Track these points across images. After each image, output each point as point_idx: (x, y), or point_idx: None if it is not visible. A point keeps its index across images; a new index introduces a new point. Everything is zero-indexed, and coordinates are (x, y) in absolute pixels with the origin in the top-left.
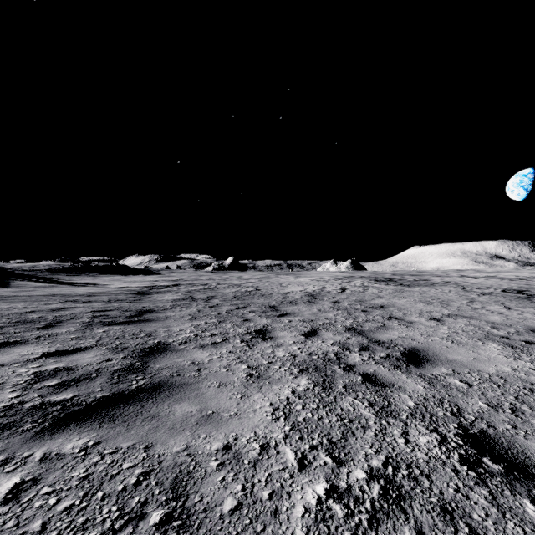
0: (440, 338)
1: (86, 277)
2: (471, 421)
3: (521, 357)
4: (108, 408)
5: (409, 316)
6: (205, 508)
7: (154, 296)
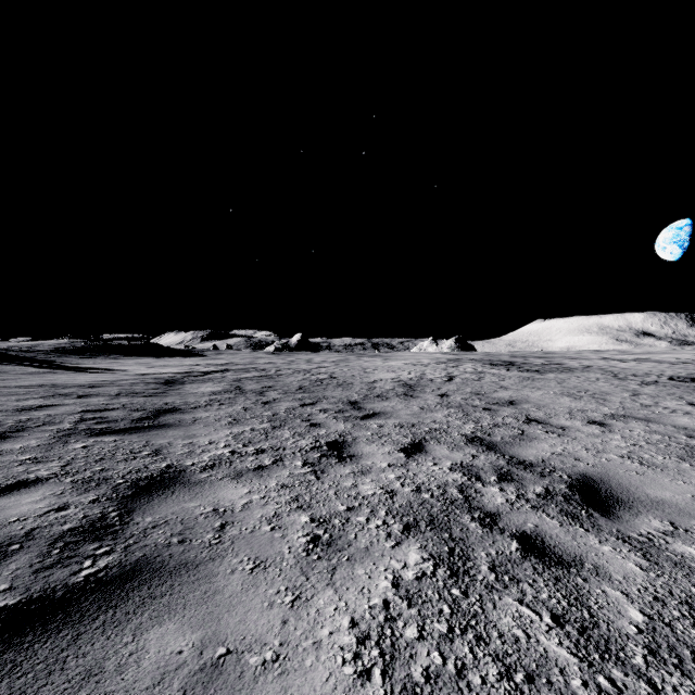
0: (618, 457)
1: (104, 359)
2: None
3: None
4: None
5: (555, 417)
6: None
7: (186, 386)
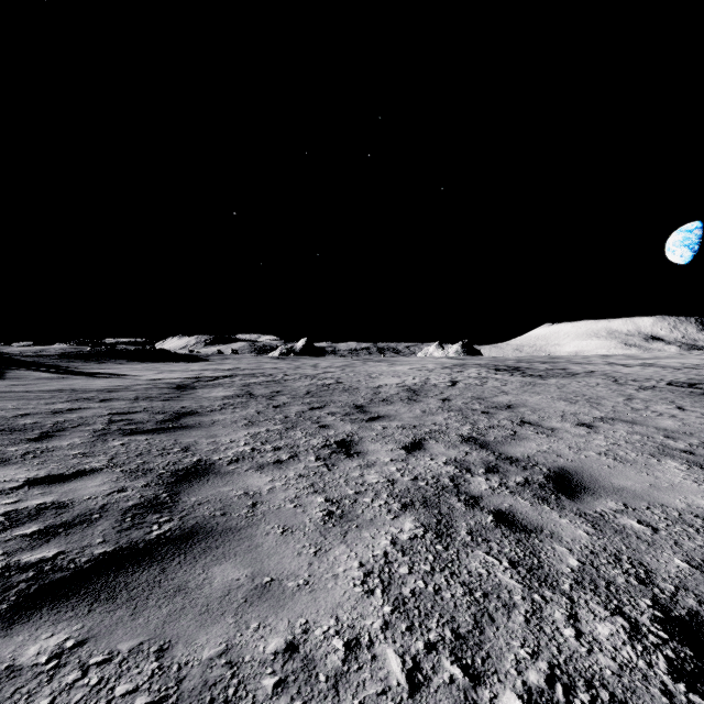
0: (596, 454)
1: (111, 365)
2: (670, 594)
3: None
4: (108, 574)
5: (547, 420)
6: None
7: (198, 391)
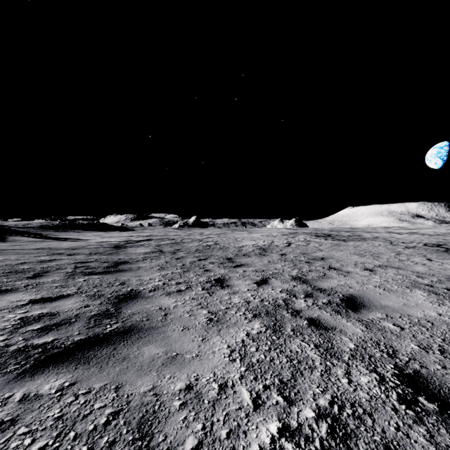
0: (373, 286)
1: (72, 233)
2: (405, 362)
3: (444, 303)
4: (84, 350)
5: (345, 267)
6: (168, 448)
7: (128, 249)
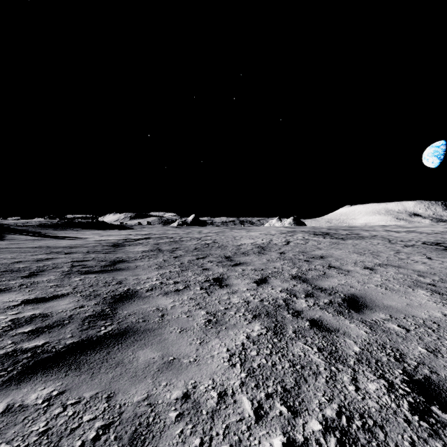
0: (374, 286)
1: (71, 231)
2: (414, 367)
3: None
4: (75, 355)
5: (345, 265)
6: None
7: (126, 248)
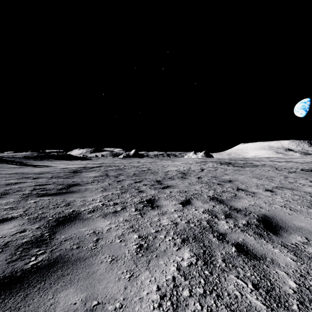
0: (280, 206)
1: (46, 161)
2: None
3: None
4: None
5: (250, 188)
6: None
7: (83, 174)
